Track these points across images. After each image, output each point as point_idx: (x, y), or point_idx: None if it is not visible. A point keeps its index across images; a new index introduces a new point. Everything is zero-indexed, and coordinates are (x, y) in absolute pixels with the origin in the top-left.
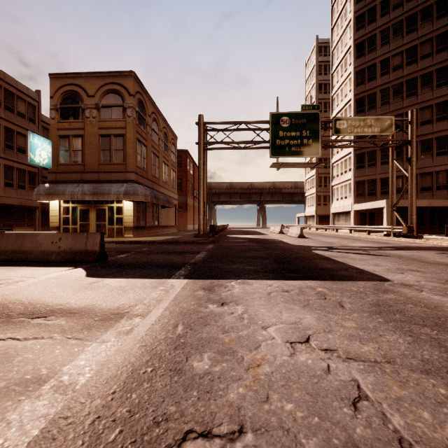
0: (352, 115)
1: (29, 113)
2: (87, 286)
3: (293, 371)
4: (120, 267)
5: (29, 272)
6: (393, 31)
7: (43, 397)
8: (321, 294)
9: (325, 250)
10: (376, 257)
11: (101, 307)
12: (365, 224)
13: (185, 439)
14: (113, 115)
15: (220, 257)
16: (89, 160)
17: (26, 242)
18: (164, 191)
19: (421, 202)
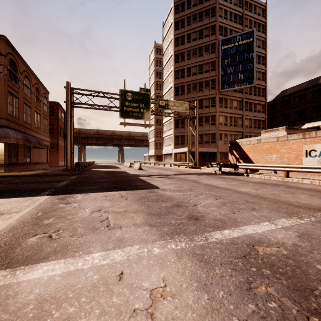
0: (173, 96)
1: None
2: None
3: (87, 218)
4: None
5: None
6: (192, 53)
7: None
8: (122, 196)
9: (146, 176)
10: (167, 179)
11: None
12: (180, 161)
13: (36, 235)
14: None
15: (78, 183)
16: None
17: None
18: (36, 135)
19: (204, 149)
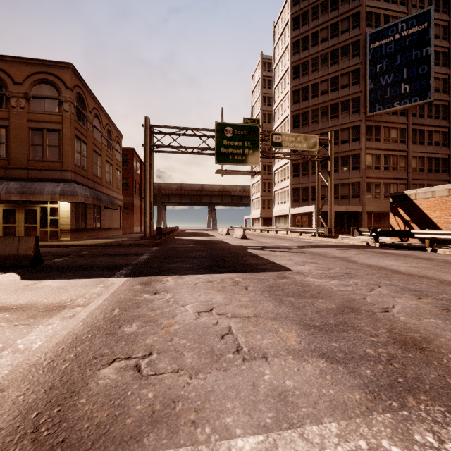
0: (289, 129)
1: None
2: (25, 288)
3: (194, 326)
4: (59, 270)
5: None
6: (321, 60)
7: (5, 357)
8: (236, 282)
9: (258, 249)
10: (294, 254)
11: (43, 303)
12: (300, 226)
13: (114, 361)
14: (47, 108)
15: (163, 257)
16: (15, 155)
17: None
18: (108, 191)
19: (341, 208)
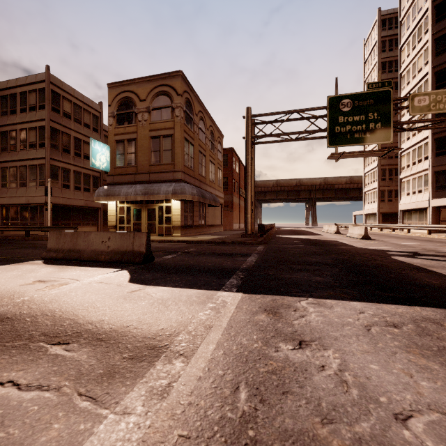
0: None
1: (93, 124)
2: (127, 296)
3: None
4: (165, 271)
5: (77, 273)
6: None
7: None
8: None
9: (409, 256)
10: None
11: (135, 333)
12: None
13: None
14: (163, 117)
15: (275, 262)
16: (141, 162)
17: (79, 241)
18: (211, 190)
19: None
